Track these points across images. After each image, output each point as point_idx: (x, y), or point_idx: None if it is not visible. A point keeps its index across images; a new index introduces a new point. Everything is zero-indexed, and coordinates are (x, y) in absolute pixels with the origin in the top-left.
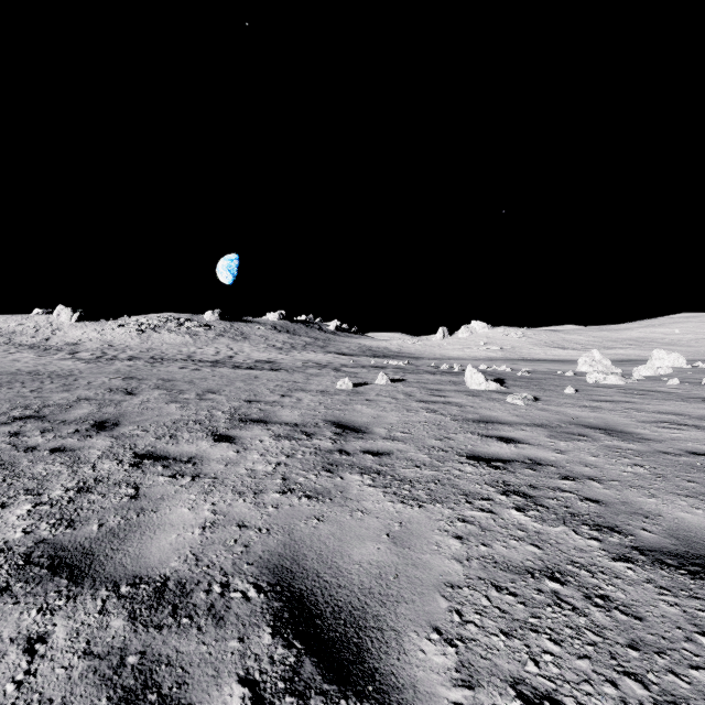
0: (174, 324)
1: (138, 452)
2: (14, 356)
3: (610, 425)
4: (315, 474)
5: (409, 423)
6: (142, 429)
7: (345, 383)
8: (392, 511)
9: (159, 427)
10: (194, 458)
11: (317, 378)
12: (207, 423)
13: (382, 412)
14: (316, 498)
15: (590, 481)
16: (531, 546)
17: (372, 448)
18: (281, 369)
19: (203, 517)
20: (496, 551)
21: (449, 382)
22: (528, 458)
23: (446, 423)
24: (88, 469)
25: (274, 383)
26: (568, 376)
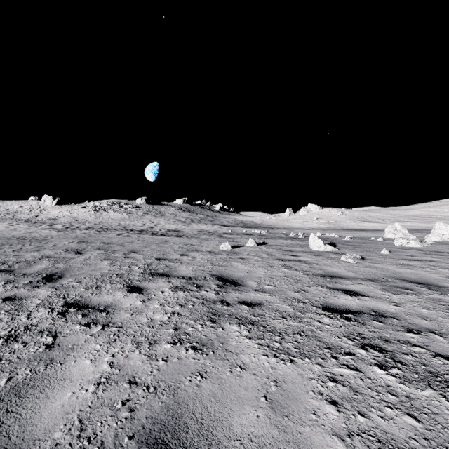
0: (117, 206)
1: (68, 301)
2: (14, 227)
3: (426, 280)
4: (201, 324)
5: (273, 277)
6: (78, 280)
7: (225, 246)
8: (267, 367)
9: (90, 280)
10: (108, 307)
11: (207, 242)
12: (126, 276)
13: (252, 268)
14: (201, 350)
15: (433, 335)
16: (408, 417)
17: (247, 299)
18: (183, 236)
19: (100, 370)
20: (375, 423)
21: (298, 245)
22: (372, 310)
23: (301, 277)
24: (24, 317)
25: (178, 246)
26: (379, 241)
